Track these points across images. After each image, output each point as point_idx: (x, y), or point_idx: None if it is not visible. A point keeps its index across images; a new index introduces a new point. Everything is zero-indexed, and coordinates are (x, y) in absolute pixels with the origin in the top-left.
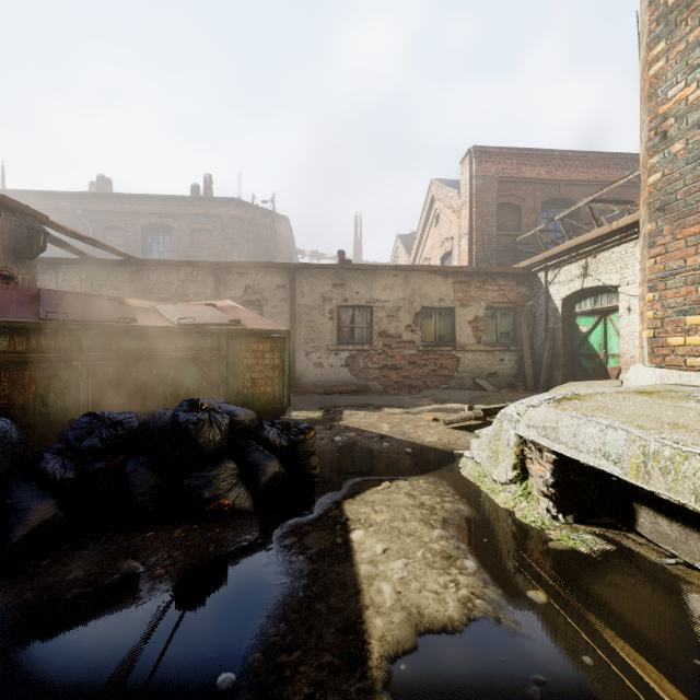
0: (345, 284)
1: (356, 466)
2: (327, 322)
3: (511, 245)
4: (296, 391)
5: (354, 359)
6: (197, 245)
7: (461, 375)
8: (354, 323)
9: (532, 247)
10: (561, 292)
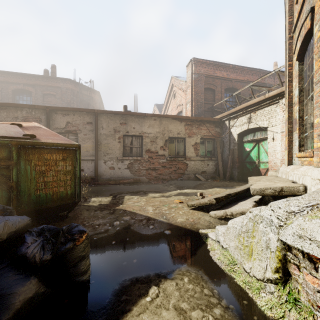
0: (127, 123)
1: (127, 257)
2: (117, 144)
3: (211, 108)
4: (98, 183)
5: (132, 164)
6: (46, 102)
7: (188, 173)
8: (132, 144)
9: (220, 110)
10: (237, 131)
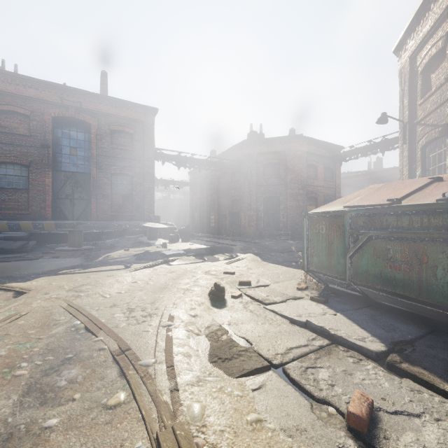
0: None
1: None
2: None
3: None
4: None
5: None
6: None
7: None
8: None
9: None
10: None
